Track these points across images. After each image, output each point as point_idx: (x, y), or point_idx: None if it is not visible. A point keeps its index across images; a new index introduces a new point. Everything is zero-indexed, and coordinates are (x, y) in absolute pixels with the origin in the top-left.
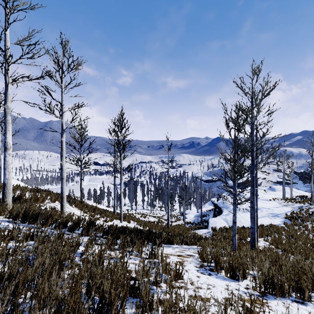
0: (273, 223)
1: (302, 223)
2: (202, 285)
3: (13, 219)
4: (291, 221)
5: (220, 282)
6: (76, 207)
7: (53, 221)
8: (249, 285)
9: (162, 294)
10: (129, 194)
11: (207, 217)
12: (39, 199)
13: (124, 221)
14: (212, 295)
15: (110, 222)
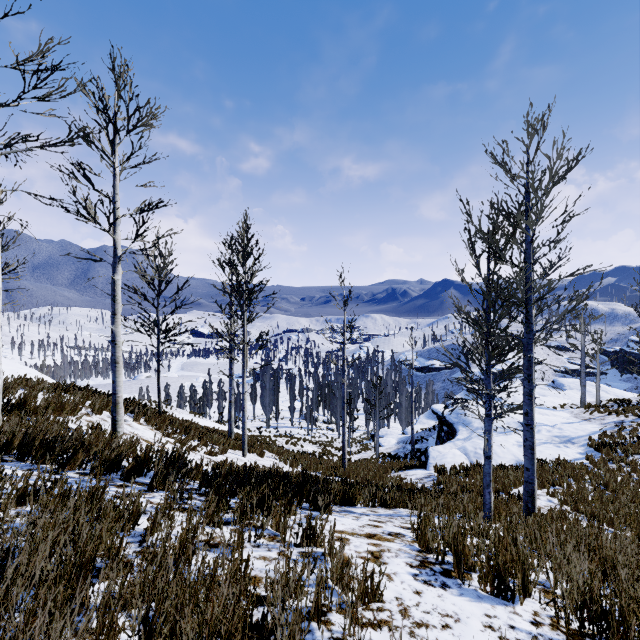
0: (564, 458)
1: (626, 457)
2: (429, 618)
3: None
4: (601, 453)
5: (471, 607)
6: (147, 423)
7: (89, 456)
8: (540, 615)
9: None
10: (264, 396)
11: (424, 444)
12: (67, 408)
13: (252, 452)
14: None
15: (221, 455)
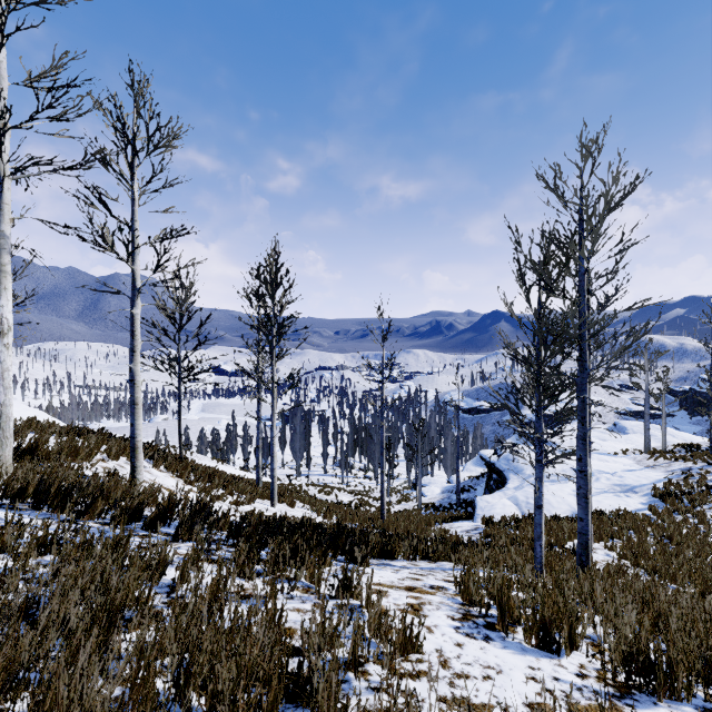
0: (625, 509)
1: (693, 507)
2: (470, 669)
3: (13, 500)
4: (665, 503)
5: (514, 659)
6: (168, 470)
7: (109, 505)
8: (586, 667)
9: (371, 695)
10: (294, 441)
11: (471, 493)
12: (81, 453)
13: (281, 502)
14: (496, 696)
15: (248, 504)
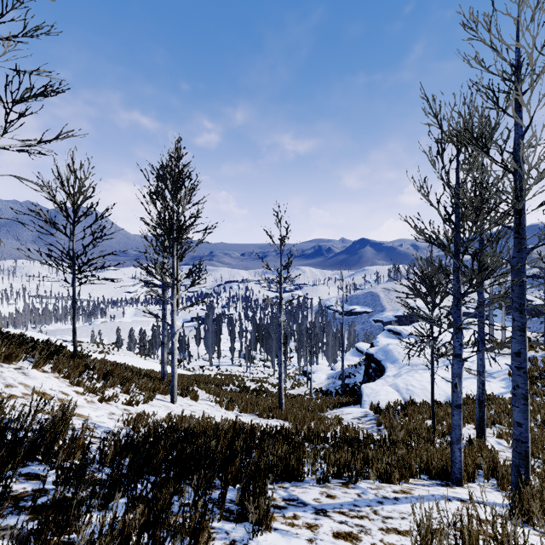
0: (492, 393)
1: None
2: None
3: None
4: None
5: None
6: (52, 371)
7: None
8: None
9: None
10: (207, 338)
11: (351, 379)
12: None
13: (185, 396)
14: None
15: (144, 403)
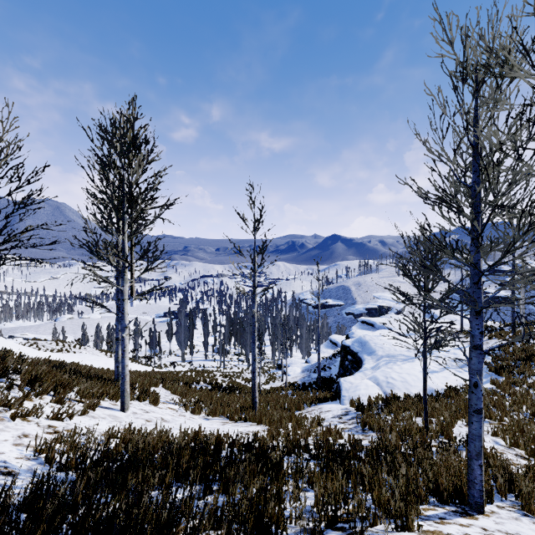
0: None
1: (526, 379)
2: None
3: None
4: (501, 376)
5: None
6: None
7: None
8: None
9: None
10: (179, 333)
11: (327, 372)
12: None
13: (143, 400)
14: None
15: (82, 415)
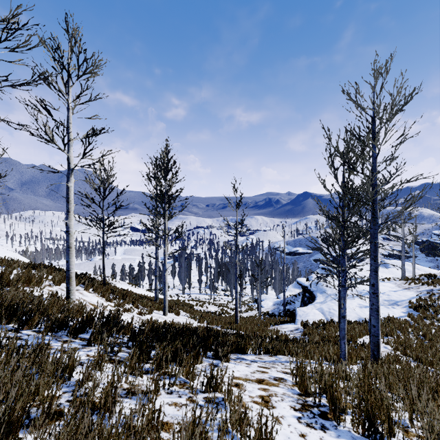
0: (393, 316)
1: (436, 315)
2: None
3: None
4: (418, 312)
5: None
6: (94, 292)
7: (44, 318)
8: None
9: None
10: (180, 272)
11: (292, 305)
12: (33, 281)
13: (171, 312)
14: None
15: (148, 314)
